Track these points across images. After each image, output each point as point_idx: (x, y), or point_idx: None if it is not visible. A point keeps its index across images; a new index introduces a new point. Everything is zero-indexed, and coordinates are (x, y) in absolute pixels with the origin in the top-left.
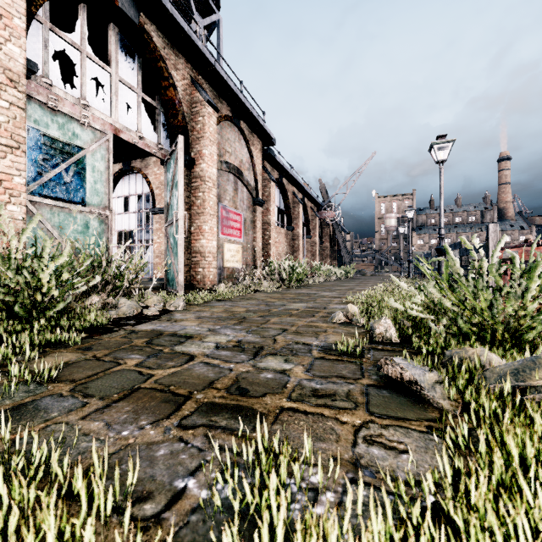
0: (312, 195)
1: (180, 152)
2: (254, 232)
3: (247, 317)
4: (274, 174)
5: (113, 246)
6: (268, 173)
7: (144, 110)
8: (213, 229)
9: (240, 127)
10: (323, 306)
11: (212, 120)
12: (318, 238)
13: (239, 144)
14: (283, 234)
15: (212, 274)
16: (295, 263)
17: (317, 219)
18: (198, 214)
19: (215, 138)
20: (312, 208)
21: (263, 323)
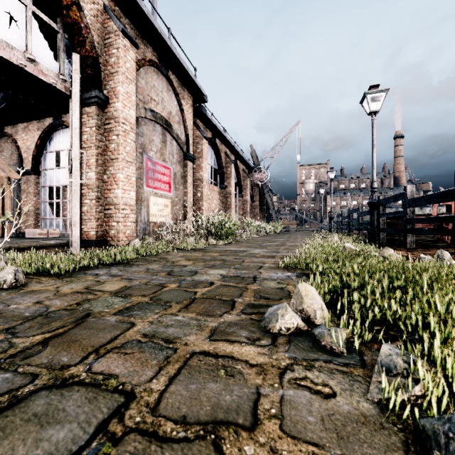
0: (244, 157)
1: (75, 75)
2: (185, 187)
3: (95, 312)
4: (207, 133)
5: (45, 201)
6: (200, 130)
7: (38, 29)
8: (131, 178)
9: (169, 77)
10: (251, 276)
11: (130, 55)
12: (249, 197)
13: (167, 95)
14: (216, 191)
15: (129, 229)
16: (225, 218)
17: (248, 180)
18: (112, 160)
19: (134, 76)
20: (243, 170)
21: (96, 350)
